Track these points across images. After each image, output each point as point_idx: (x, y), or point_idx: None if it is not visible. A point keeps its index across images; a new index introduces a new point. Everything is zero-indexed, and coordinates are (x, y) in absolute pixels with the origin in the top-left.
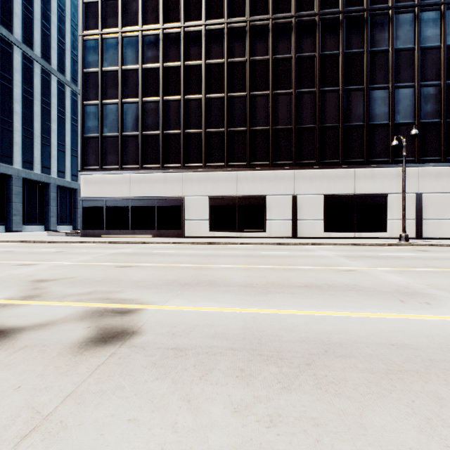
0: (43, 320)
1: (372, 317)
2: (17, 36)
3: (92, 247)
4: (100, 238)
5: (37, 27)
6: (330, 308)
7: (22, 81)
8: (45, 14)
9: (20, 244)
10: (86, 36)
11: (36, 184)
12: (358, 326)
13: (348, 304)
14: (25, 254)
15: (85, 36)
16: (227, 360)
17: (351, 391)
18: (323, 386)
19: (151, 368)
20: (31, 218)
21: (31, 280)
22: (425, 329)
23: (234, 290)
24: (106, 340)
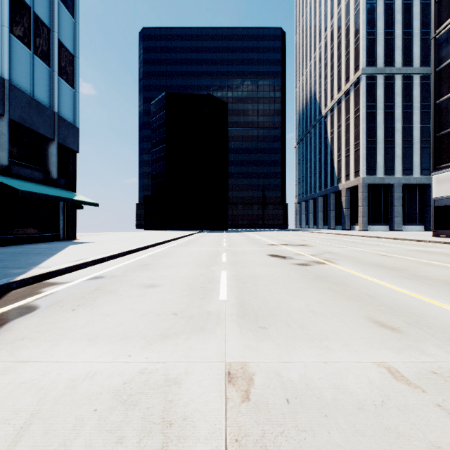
0: (300, 259)
1: (416, 297)
2: (397, 66)
3: (414, 244)
4: (447, 239)
5: (416, 42)
6: (412, 290)
7: (402, 101)
8: (424, 22)
9: (373, 238)
10: (438, 34)
11: (415, 187)
12: (385, 292)
13: (437, 295)
14: (357, 243)
15: (437, 36)
16: (308, 274)
17: (311, 283)
18: (309, 281)
19: (293, 269)
20: (410, 218)
21: (326, 252)
22: (420, 307)
23: (395, 273)
24: (300, 264)
